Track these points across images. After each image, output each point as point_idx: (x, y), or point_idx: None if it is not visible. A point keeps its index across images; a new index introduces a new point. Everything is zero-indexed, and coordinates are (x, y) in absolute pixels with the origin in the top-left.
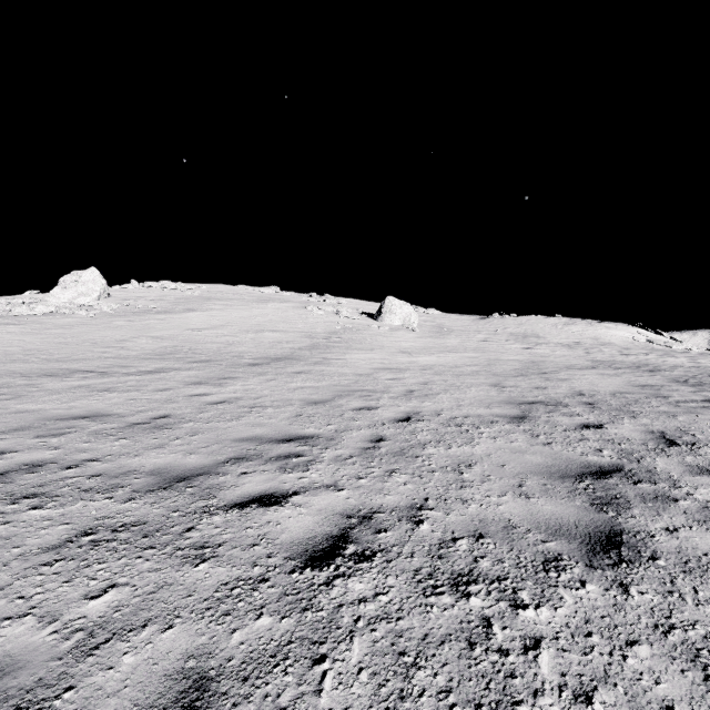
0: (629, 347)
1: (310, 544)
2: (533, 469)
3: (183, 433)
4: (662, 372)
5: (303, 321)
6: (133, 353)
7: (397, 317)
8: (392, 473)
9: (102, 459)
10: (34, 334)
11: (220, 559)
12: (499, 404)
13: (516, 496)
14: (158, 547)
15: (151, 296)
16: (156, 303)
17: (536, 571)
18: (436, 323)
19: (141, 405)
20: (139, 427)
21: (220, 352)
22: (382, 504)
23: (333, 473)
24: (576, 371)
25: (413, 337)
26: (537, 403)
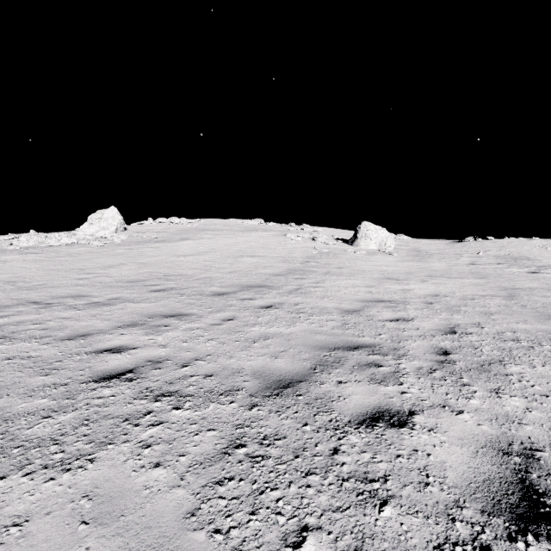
0: None
1: None
2: None
3: None
4: None
5: (281, 246)
6: (107, 279)
7: (373, 242)
8: None
9: None
10: (42, 261)
11: None
12: None
13: None
14: None
15: (158, 229)
16: (159, 234)
17: None
18: (411, 247)
19: None
20: None
21: (192, 278)
22: None
23: None
24: None
25: (393, 261)
26: None
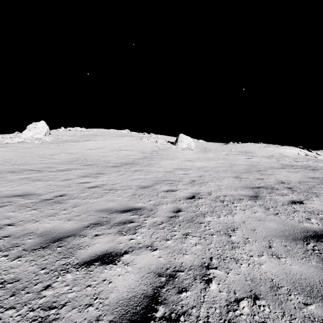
0: (297, 158)
1: (130, 304)
2: (273, 233)
3: (69, 206)
4: (319, 170)
5: (140, 145)
6: (57, 161)
7: (185, 144)
8: (187, 235)
9: (16, 224)
10: (11, 152)
11: (59, 322)
12: (241, 188)
13: (270, 256)
14: (17, 307)
15: (69, 134)
16: (72, 137)
17: None
18: (203, 146)
19: (52, 188)
20: (46, 202)
21: (99, 160)
22: (182, 263)
23: (150, 235)
24: (275, 169)
25: (192, 153)
26: (261, 187)
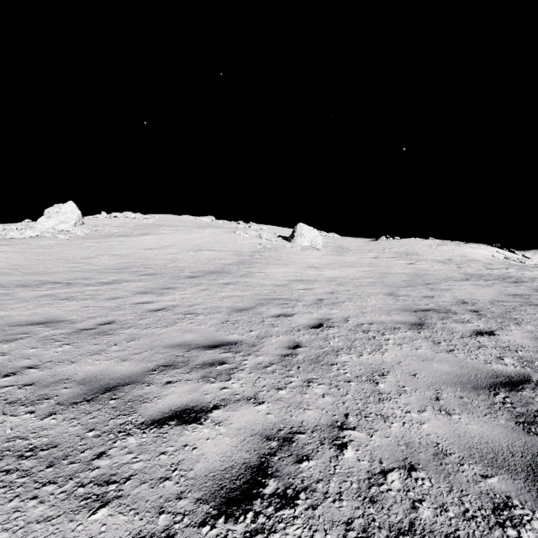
0: (491, 263)
1: (226, 478)
2: (444, 379)
3: (122, 339)
4: (525, 283)
5: (232, 242)
6: (96, 267)
7: (306, 240)
8: (309, 383)
9: (41, 366)
10: (21, 253)
11: (123, 502)
12: (397, 311)
13: (436, 412)
14: (59, 482)
15: (115, 224)
16: (119, 229)
17: (489, 527)
18: (337, 244)
19: (92, 312)
20: (84, 333)
21: (165, 267)
22: (302, 421)
23: (253, 382)
24: (454, 282)
25: (319, 255)
26: (429, 310)
